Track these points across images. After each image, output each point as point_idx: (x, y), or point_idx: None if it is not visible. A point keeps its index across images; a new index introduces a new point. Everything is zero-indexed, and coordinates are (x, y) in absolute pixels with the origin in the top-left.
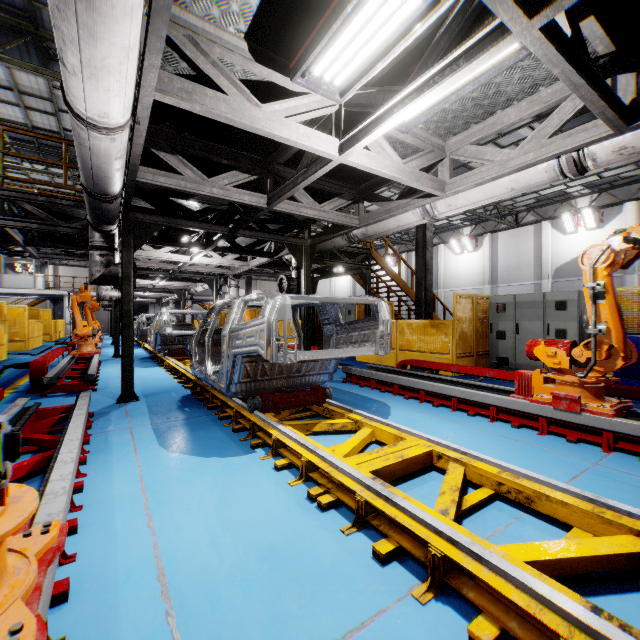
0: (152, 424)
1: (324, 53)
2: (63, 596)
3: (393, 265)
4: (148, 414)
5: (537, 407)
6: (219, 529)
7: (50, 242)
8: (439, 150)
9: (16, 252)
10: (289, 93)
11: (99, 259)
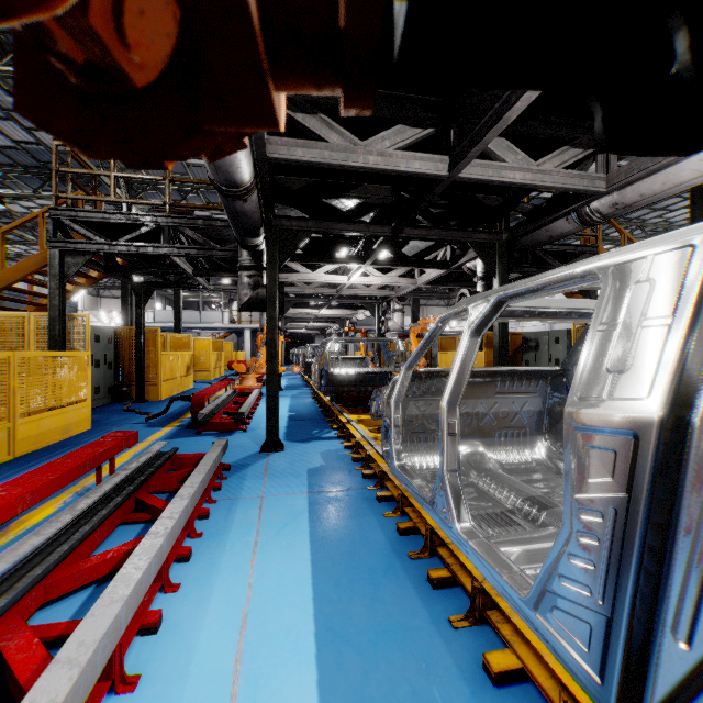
0: (288, 494)
1: None
2: None
3: None
4: (288, 475)
5: None
6: None
7: (214, 271)
8: None
9: (192, 285)
10: None
11: (246, 281)
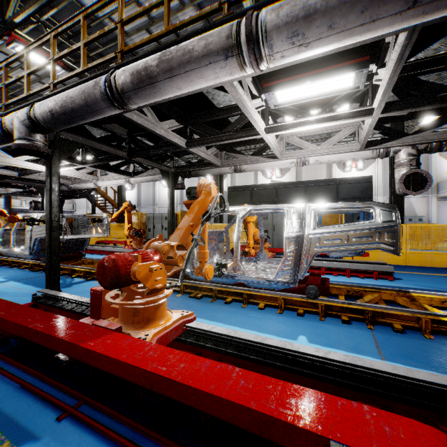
0: None
1: None
2: None
3: (130, 189)
4: None
5: (125, 249)
6: None
7: None
8: None
9: None
10: None
11: None
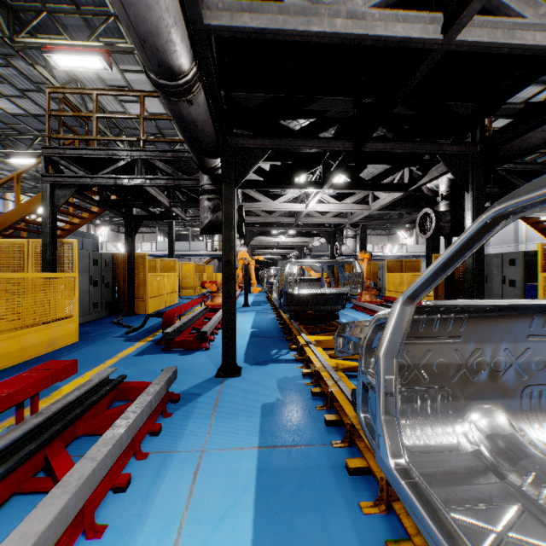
0: (234, 449)
1: None
2: None
3: None
4: (239, 413)
5: None
6: None
7: (187, 202)
8: None
9: (172, 217)
10: None
11: (207, 204)
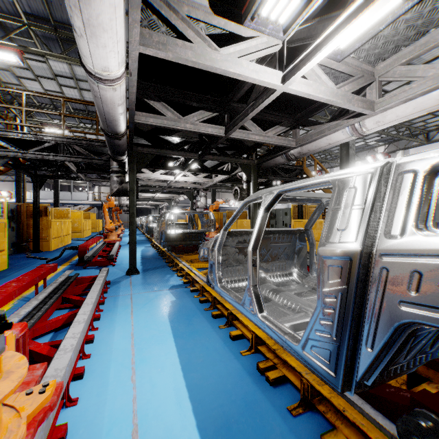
0: (145, 292)
1: None
2: None
3: None
4: (144, 284)
5: None
6: (184, 391)
7: (90, 170)
8: (368, 75)
9: (73, 177)
10: (241, 41)
11: (116, 179)
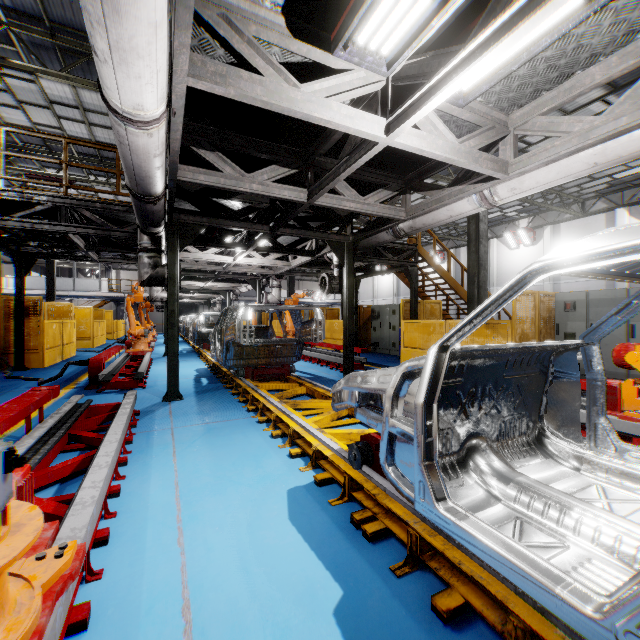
0: (193, 425)
1: (369, 16)
2: (82, 623)
3: (440, 262)
4: (190, 414)
5: (628, 425)
6: (252, 554)
7: (107, 247)
8: (501, 126)
9: (79, 257)
10: (330, 73)
11: (147, 261)
